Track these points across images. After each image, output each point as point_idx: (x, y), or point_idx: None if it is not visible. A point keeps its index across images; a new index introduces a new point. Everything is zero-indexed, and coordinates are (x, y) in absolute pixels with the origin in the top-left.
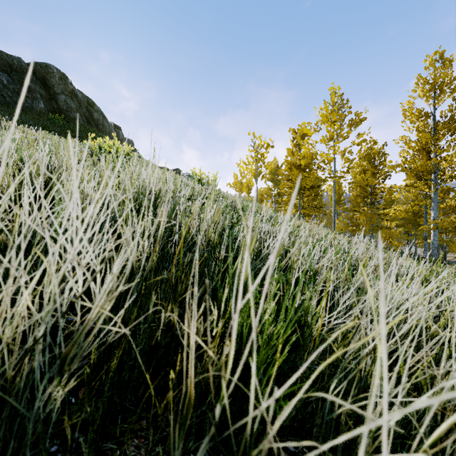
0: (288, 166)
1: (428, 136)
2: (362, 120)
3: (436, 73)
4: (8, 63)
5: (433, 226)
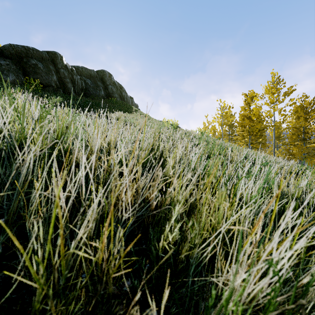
0: (241, 117)
1: None
2: (293, 90)
3: None
4: (90, 73)
5: None
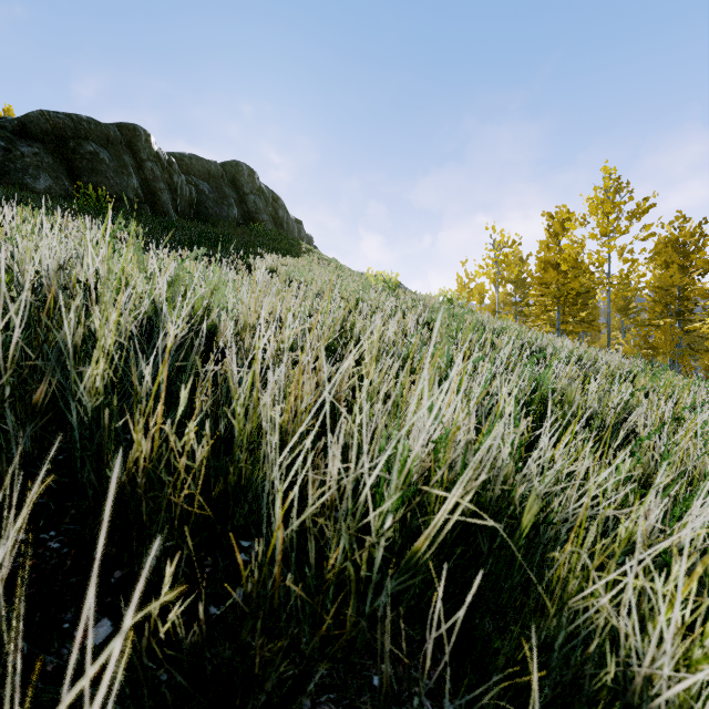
0: (541, 266)
1: None
2: (649, 208)
3: None
4: (207, 169)
5: None
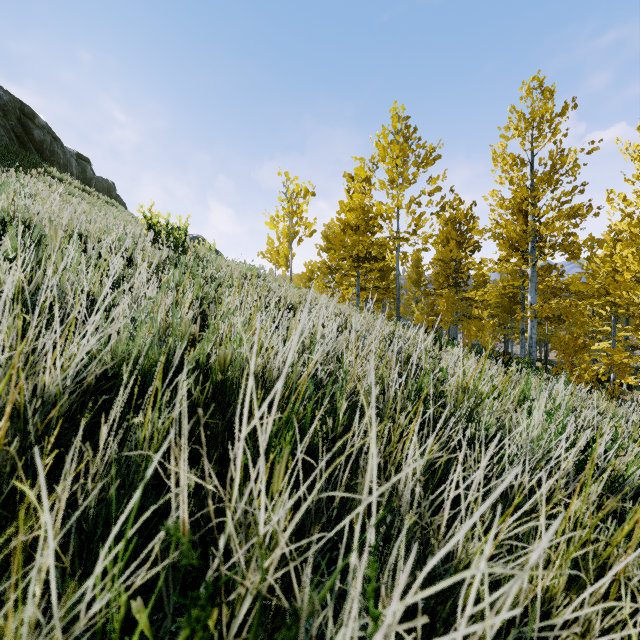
0: (340, 226)
1: (524, 191)
2: (435, 159)
3: (534, 107)
4: None
5: (530, 314)
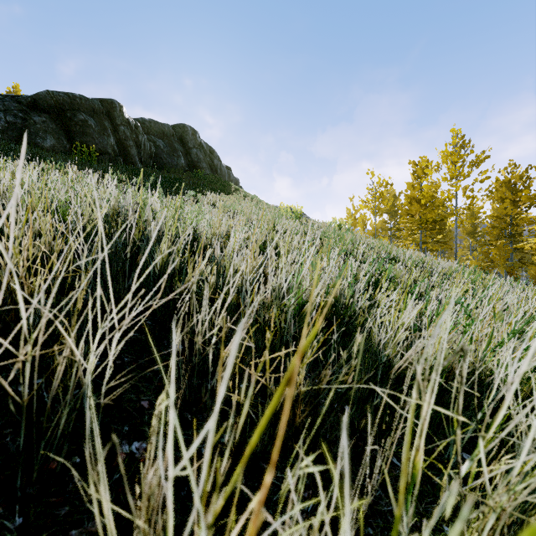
0: (407, 200)
1: None
2: (485, 158)
3: None
4: (162, 130)
5: None
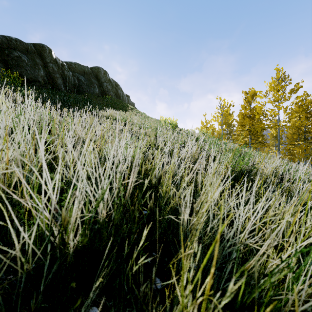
0: (242, 116)
1: None
2: (299, 87)
3: None
4: (83, 70)
5: None
